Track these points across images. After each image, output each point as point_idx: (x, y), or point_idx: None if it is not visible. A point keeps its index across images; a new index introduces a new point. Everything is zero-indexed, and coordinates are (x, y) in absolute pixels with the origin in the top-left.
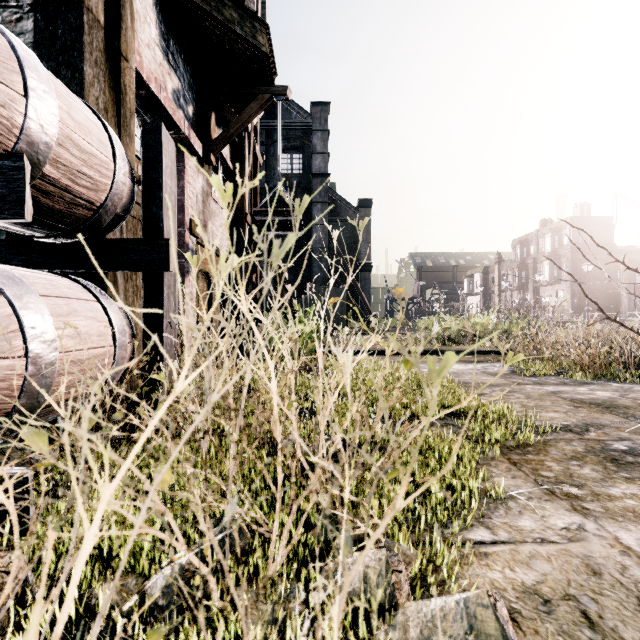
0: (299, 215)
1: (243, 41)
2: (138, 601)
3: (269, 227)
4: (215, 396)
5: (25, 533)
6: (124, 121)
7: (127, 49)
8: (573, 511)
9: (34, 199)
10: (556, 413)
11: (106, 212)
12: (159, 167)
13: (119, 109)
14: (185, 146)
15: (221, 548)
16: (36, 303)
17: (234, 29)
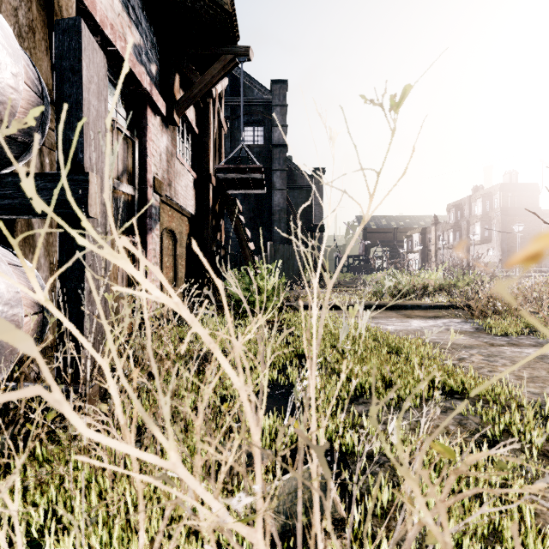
0: None
1: None
2: None
3: (232, 186)
4: None
5: None
6: None
7: None
8: None
9: None
10: None
11: None
12: (77, 78)
13: (52, 32)
14: (147, 103)
15: None
16: None
17: None
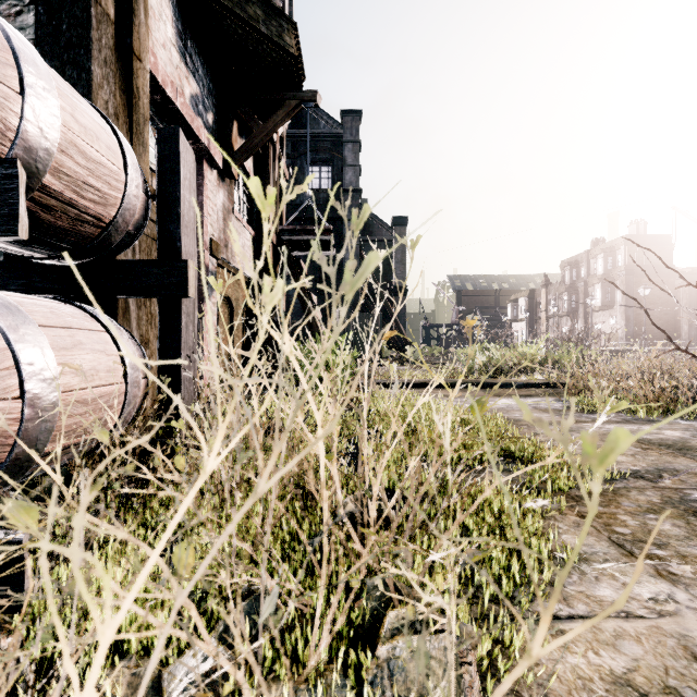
0: (357, 230)
1: (268, 41)
2: (153, 695)
3: (297, 247)
4: (264, 485)
5: (19, 610)
6: (137, 128)
7: (140, 47)
8: (658, 577)
9: (33, 214)
10: (622, 456)
11: (116, 230)
12: (176, 179)
13: (131, 115)
14: (204, 158)
15: (251, 627)
16: (34, 335)
17: (258, 28)
